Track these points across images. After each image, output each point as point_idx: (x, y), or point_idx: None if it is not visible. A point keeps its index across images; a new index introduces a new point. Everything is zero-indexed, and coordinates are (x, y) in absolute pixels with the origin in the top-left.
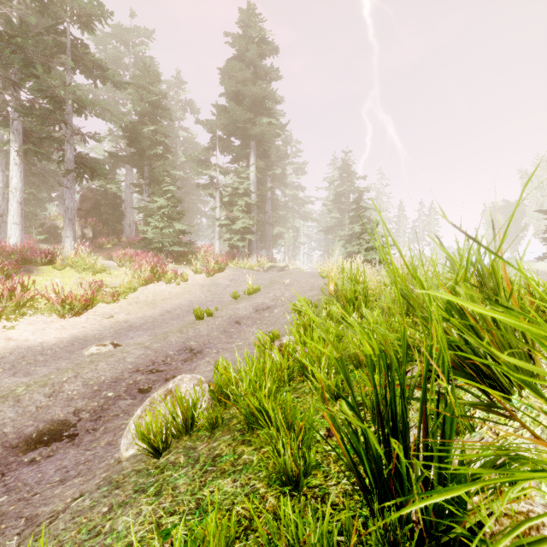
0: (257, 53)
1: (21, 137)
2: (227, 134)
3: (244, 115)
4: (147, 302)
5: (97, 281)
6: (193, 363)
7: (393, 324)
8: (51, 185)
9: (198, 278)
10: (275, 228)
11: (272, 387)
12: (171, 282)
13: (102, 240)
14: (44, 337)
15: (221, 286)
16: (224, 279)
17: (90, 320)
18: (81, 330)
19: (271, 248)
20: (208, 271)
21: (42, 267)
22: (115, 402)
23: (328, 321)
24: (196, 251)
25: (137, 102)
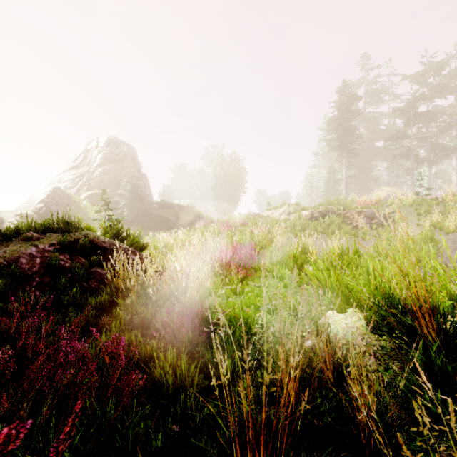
0: None
1: (429, 151)
2: None
3: None
4: None
5: None
6: None
7: None
8: None
9: None
10: None
11: None
12: None
13: None
14: None
15: None
16: None
17: None
18: None
19: None
20: None
21: None
22: None
23: None
24: None
25: None
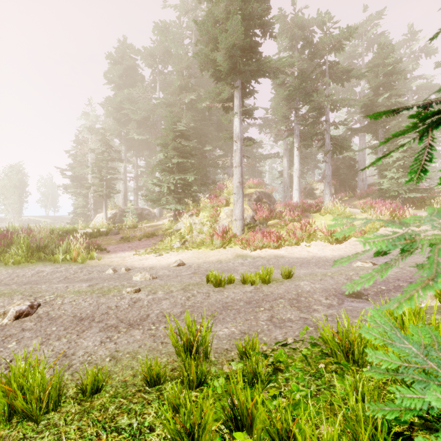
0: None
1: (299, 138)
2: None
3: None
4: None
5: (348, 222)
6: None
7: None
8: (307, 162)
9: None
10: None
11: None
12: None
13: (341, 194)
14: (324, 253)
15: None
16: None
17: (347, 248)
18: (344, 252)
19: None
20: None
21: (313, 214)
22: (388, 292)
23: None
24: (437, 196)
25: (372, 81)
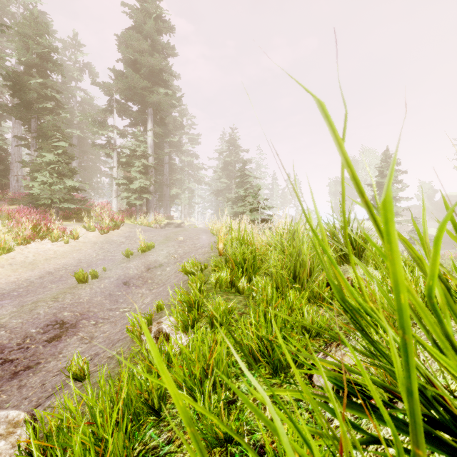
0: (154, 27)
1: None
2: (125, 99)
3: (141, 83)
4: (25, 263)
5: None
6: (60, 343)
7: (288, 298)
8: None
9: (91, 235)
10: (172, 189)
11: (120, 452)
12: (58, 240)
13: None
14: None
15: (115, 243)
16: (119, 237)
17: None
18: None
19: (168, 206)
20: (102, 228)
21: None
22: None
23: (217, 288)
24: (90, 208)
25: (21, 51)
